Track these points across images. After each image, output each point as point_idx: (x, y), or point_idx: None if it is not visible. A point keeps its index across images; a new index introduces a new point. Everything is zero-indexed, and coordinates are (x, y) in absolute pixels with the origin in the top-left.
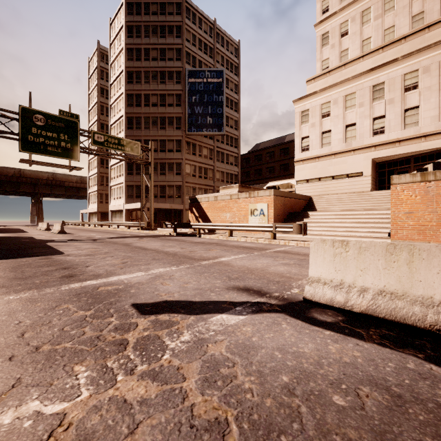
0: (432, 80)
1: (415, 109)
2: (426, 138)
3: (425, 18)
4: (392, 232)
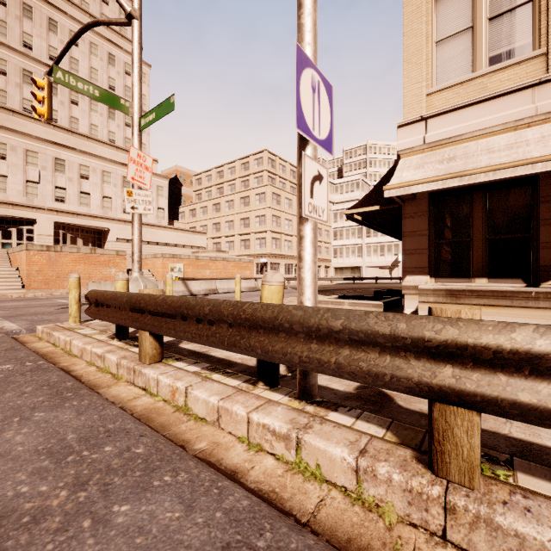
0: (19, 161)
1: (4, 177)
2: (14, 207)
3: (8, 99)
4: (27, 284)
